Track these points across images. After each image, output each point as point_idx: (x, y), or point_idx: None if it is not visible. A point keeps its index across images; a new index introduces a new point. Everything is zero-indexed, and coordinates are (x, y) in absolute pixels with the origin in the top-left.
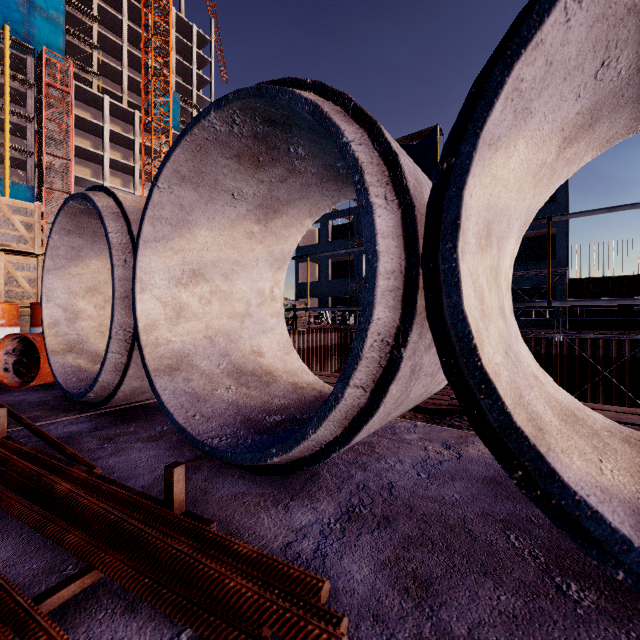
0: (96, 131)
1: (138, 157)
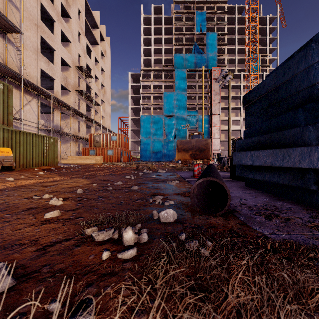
0: (226, 87)
1: (242, 91)
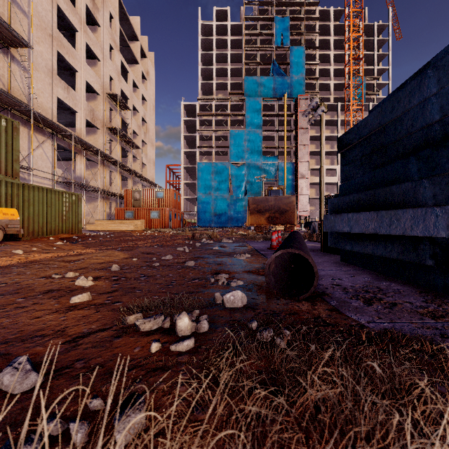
0: (317, 123)
1: (340, 129)
